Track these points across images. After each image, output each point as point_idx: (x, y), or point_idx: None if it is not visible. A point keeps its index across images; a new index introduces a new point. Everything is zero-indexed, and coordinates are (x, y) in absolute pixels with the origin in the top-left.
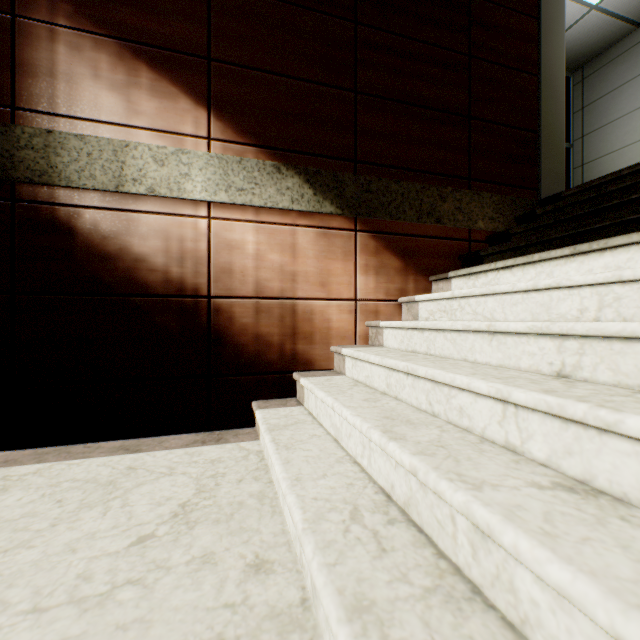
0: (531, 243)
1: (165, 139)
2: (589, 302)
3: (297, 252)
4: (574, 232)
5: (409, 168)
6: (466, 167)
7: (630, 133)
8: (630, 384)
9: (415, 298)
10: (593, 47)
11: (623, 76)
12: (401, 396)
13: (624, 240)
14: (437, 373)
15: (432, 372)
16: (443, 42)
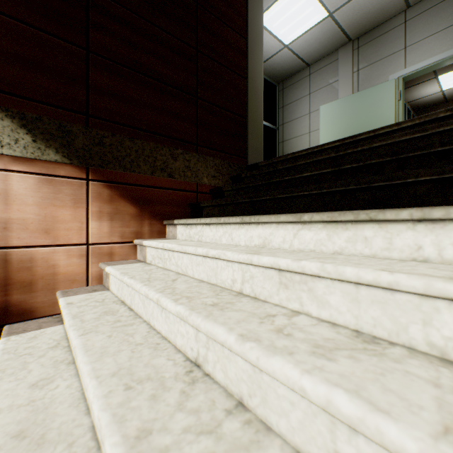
0: (229, 203)
1: None
2: (237, 275)
3: (11, 198)
4: (252, 200)
5: (145, 129)
6: (195, 135)
7: (305, 127)
8: (233, 390)
9: (143, 243)
10: (287, 71)
11: (302, 93)
12: (79, 371)
13: (268, 219)
14: (83, 372)
15: (81, 368)
16: (176, 32)
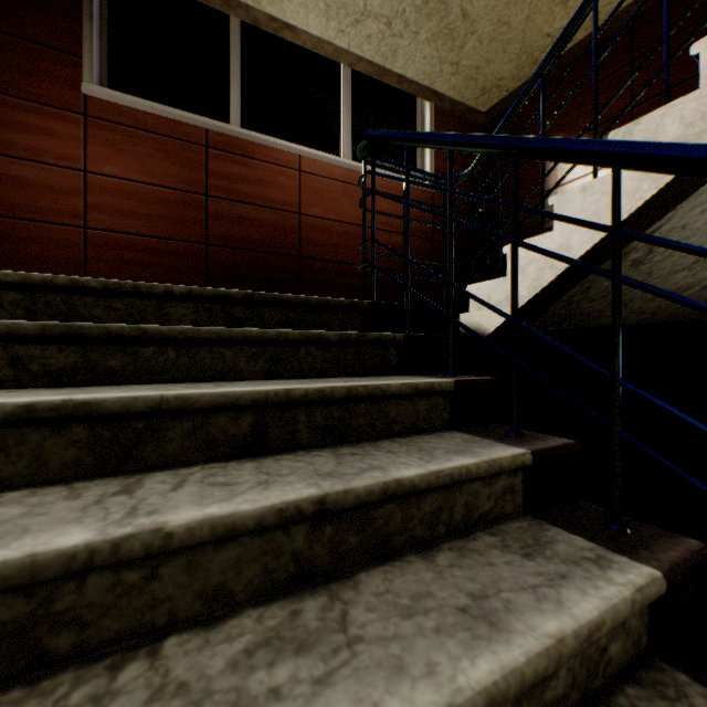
0: None
1: (604, 171)
2: None
3: None
4: None
5: None
6: None
7: None
8: None
9: None
10: None
11: None
12: None
13: None
14: None
15: None
16: None
